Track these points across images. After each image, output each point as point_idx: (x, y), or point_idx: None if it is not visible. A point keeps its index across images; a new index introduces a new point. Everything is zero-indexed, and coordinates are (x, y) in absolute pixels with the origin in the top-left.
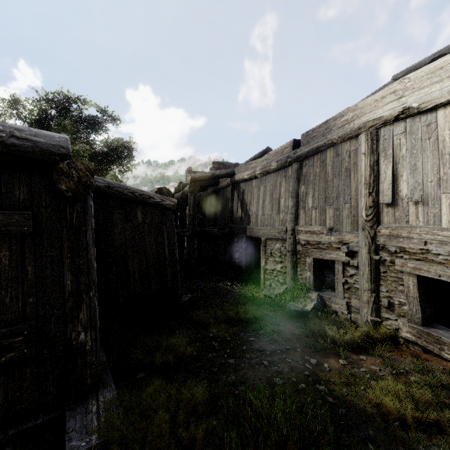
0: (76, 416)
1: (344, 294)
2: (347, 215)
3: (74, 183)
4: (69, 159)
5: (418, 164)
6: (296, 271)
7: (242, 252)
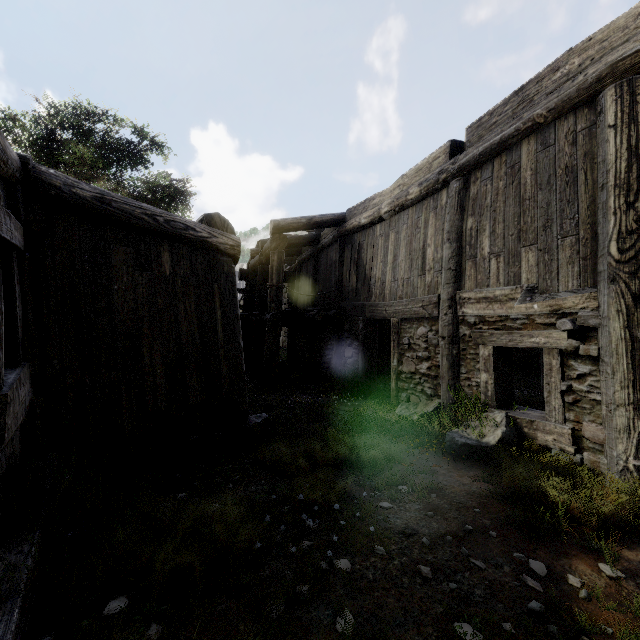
0: None
1: (564, 413)
2: (569, 258)
3: None
4: None
5: None
6: (458, 372)
7: (357, 347)
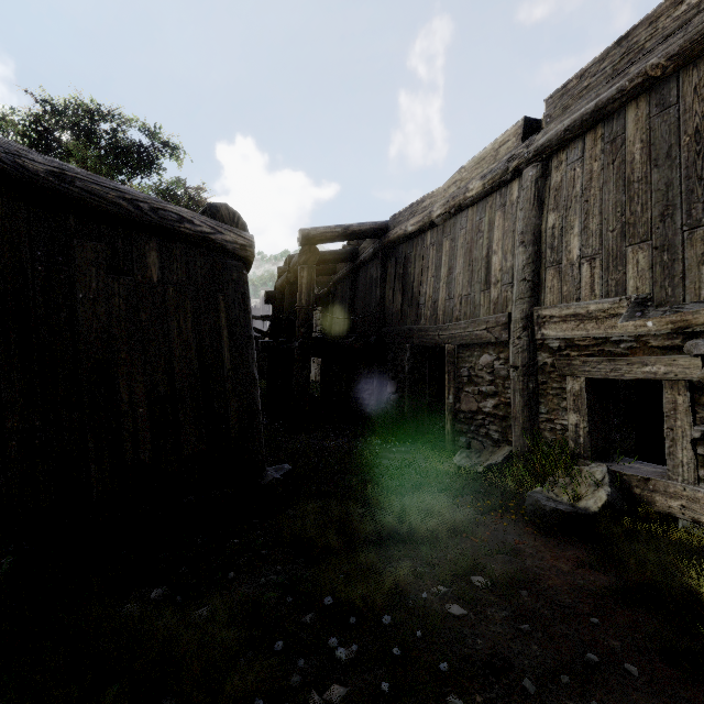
0: None
1: (697, 470)
2: (702, 256)
3: None
4: None
5: None
6: (536, 412)
7: (403, 380)
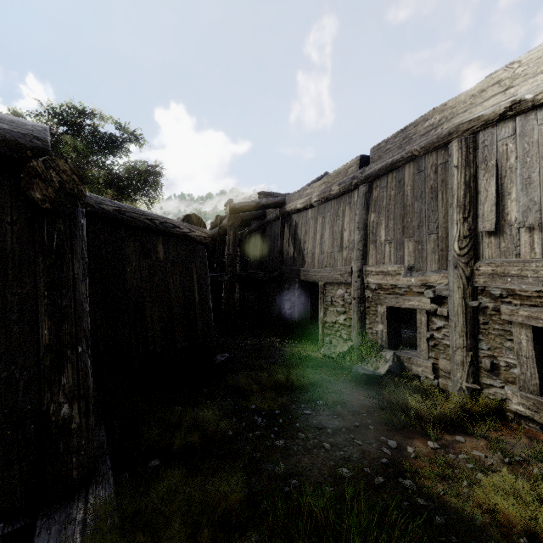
0: (51, 527)
1: (428, 353)
2: (433, 249)
3: (54, 191)
4: (46, 156)
5: (534, 176)
6: (364, 323)
7: (294, 301)
